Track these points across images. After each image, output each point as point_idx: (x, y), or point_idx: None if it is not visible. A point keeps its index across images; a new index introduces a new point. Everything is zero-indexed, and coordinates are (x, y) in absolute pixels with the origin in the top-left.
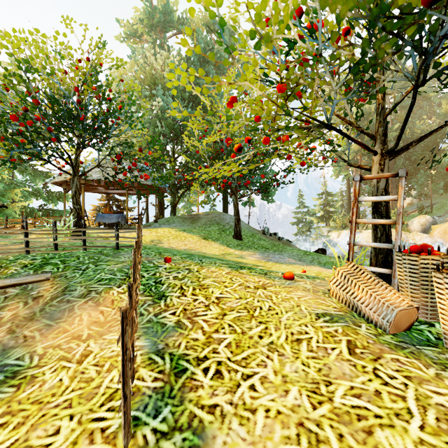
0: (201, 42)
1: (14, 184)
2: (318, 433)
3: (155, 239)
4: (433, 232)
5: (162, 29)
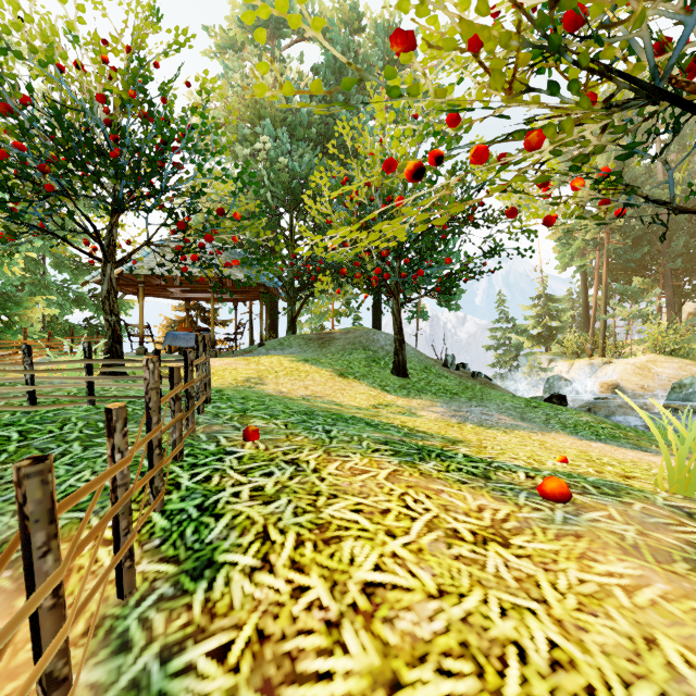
0: (336, 45)
1: (43, 286)
2: None
3: (252, 377)
4: None
5: (274, 33)
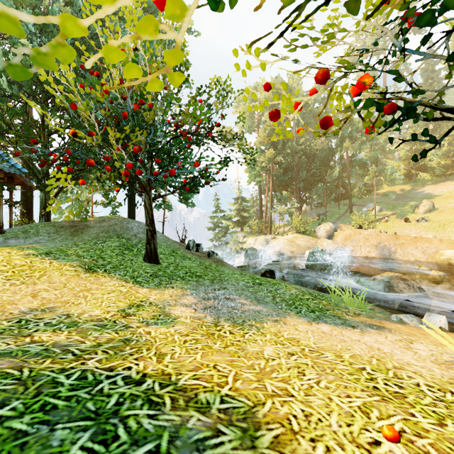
0: None
1: None
2: None
3: None
4: (336, 238)
5: None
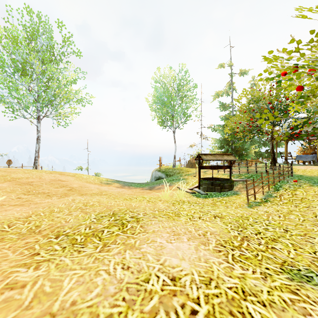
0: None
1: (253, 141)
2: (279, 211)
3: None
4: None
5: None
